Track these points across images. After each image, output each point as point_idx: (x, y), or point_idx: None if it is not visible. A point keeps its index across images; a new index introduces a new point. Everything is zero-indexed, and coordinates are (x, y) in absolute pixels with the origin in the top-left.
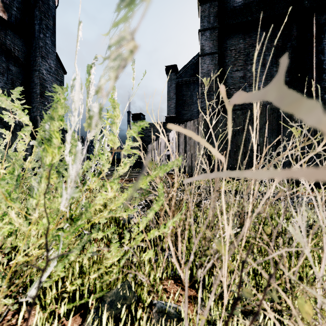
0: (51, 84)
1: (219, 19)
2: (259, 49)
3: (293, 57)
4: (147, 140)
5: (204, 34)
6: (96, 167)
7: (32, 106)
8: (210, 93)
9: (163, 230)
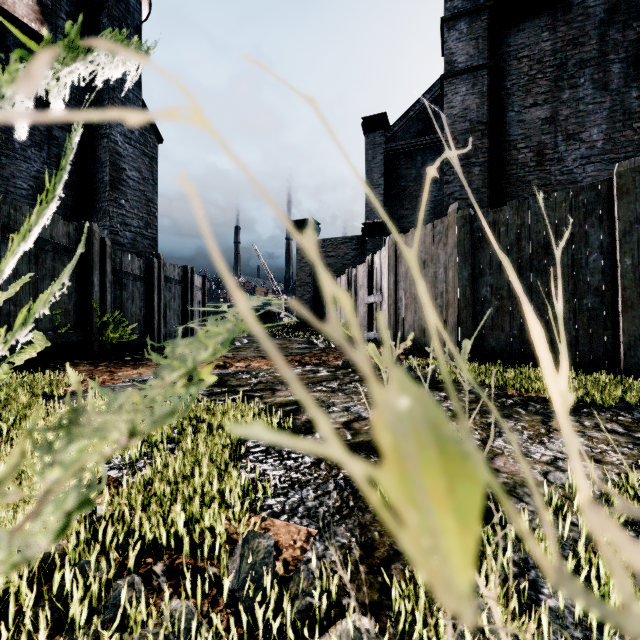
0: (132, 163)
1: None
2: (592, 49)
3: None
4: None
5: (453, 28)
6: None
7: (97, 209)
8: (469, 161)
9: None
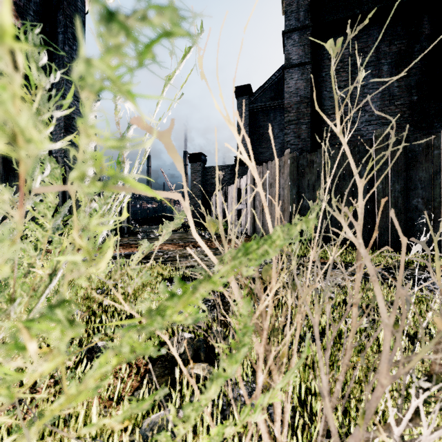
0: (79, 114)
1: (313, 15)
2: (372, 56)
3: (423, 65)
4: (209, 190)
5: (290, 38)
6: (140, 227)
7: None
8: (300, 121)
9: (248, 418)
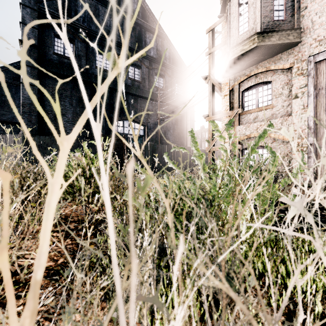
0: None
1: (39, 62)
2: (69, 94)
3: None
4: None
5: None
6: None
7: None
8: (31, 113)
9: None
